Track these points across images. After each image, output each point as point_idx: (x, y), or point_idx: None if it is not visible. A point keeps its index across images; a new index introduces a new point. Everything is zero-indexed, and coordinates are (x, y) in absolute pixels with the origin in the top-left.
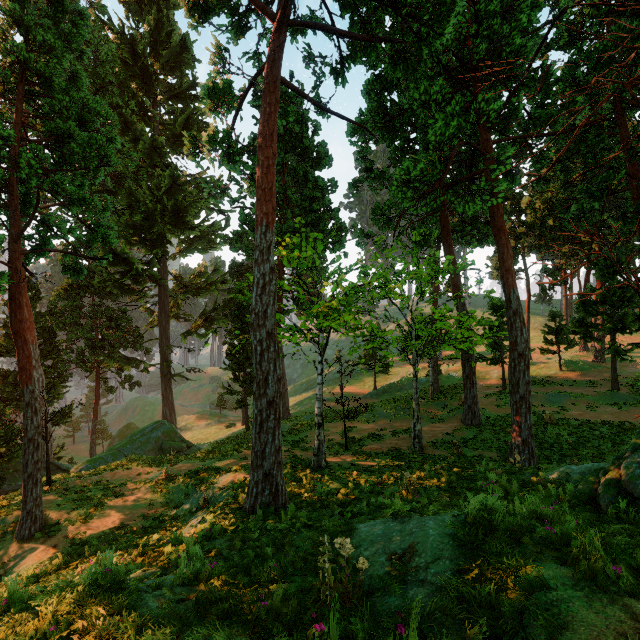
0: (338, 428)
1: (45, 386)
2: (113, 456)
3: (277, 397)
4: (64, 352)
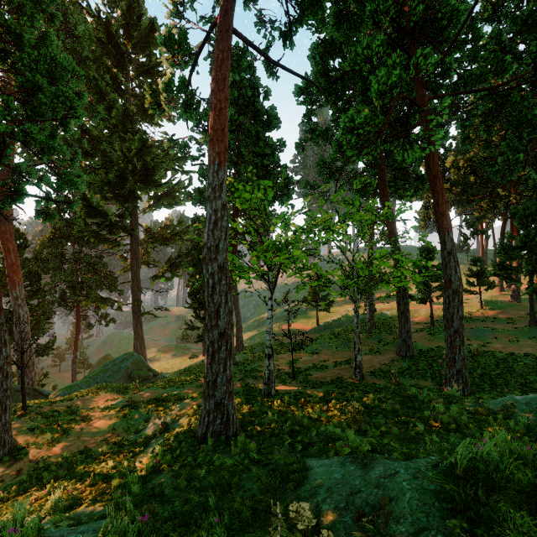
0: (286, 359)
1: (31, 322)
2: (87, 383)
3: (228, 329)
4: (48, 293)
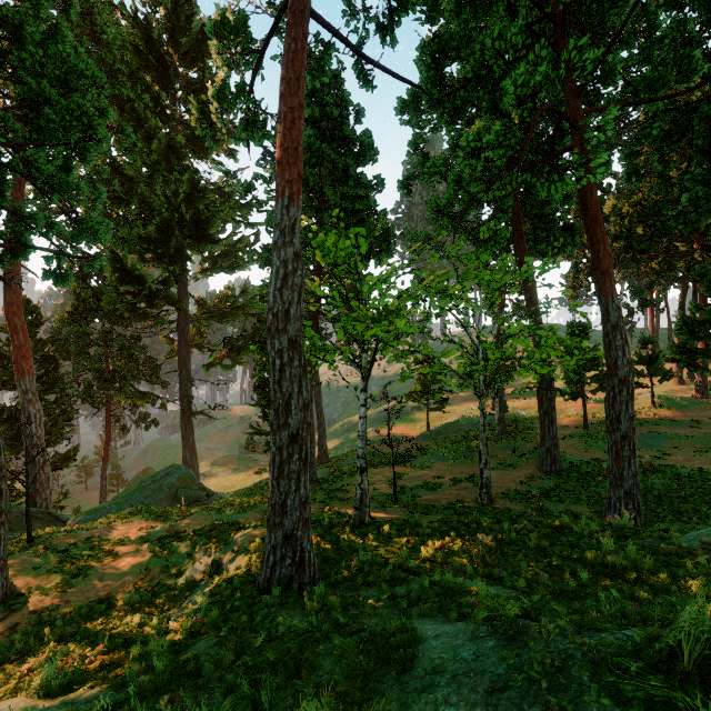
0: (385, 475)
1: (46, 424)
2: (118, 506)
3: (303, 429)
4: (69, 385)
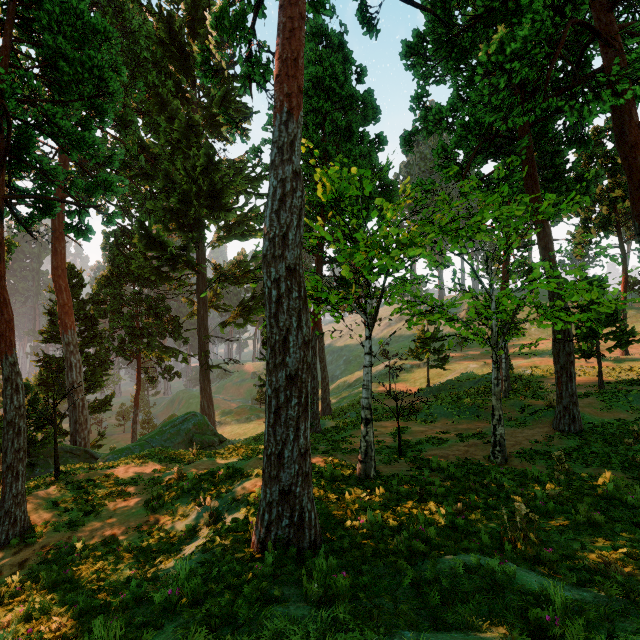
0: (388, 428)
1: (86, 373)
2: (140, 447)
3: (302, 370)
4: (105, 340)
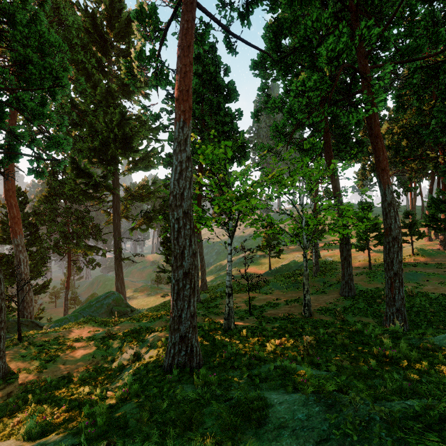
0: (243, 298)
1: (30, 265)
2: (75, 317)
3: (192, 269)
4: (44, 241)
